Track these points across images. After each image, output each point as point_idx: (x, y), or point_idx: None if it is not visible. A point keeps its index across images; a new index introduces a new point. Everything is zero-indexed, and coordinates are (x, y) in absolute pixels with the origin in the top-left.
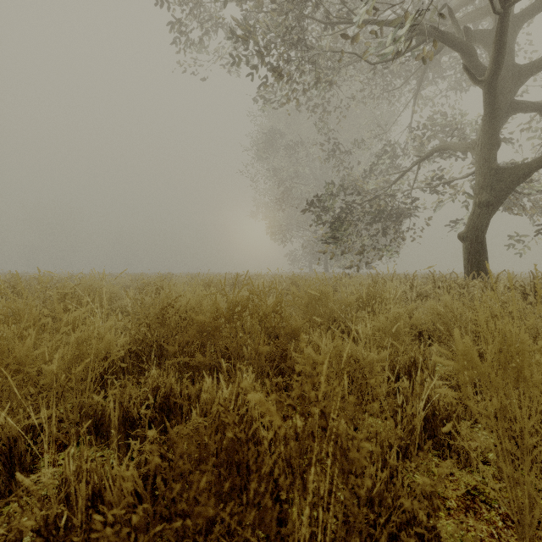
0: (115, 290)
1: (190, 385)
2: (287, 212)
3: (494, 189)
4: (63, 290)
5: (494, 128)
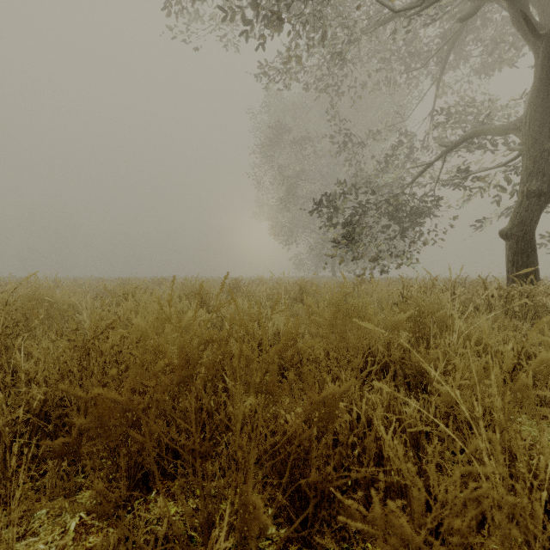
0: (72, 301)
1: None
2: (292, 212)
3: (548, 175)
4: None
5: (549, 100)
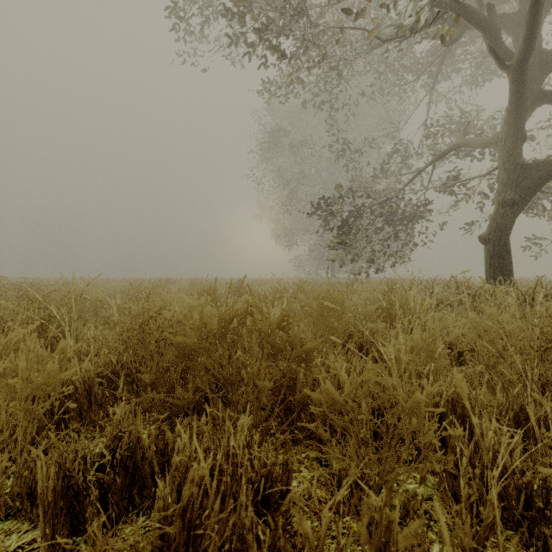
0: (101, 298)
1: (166, 429)
2: (293, 215)
3: (520, 186)
4: (34, 298)
5: (520, 119)
